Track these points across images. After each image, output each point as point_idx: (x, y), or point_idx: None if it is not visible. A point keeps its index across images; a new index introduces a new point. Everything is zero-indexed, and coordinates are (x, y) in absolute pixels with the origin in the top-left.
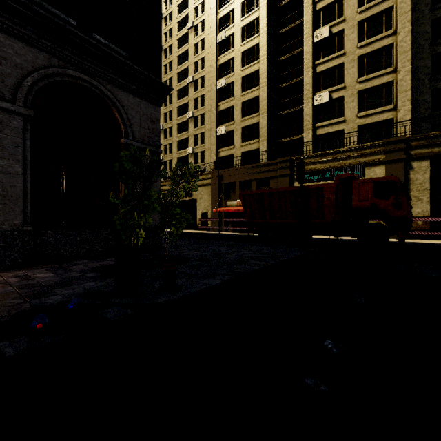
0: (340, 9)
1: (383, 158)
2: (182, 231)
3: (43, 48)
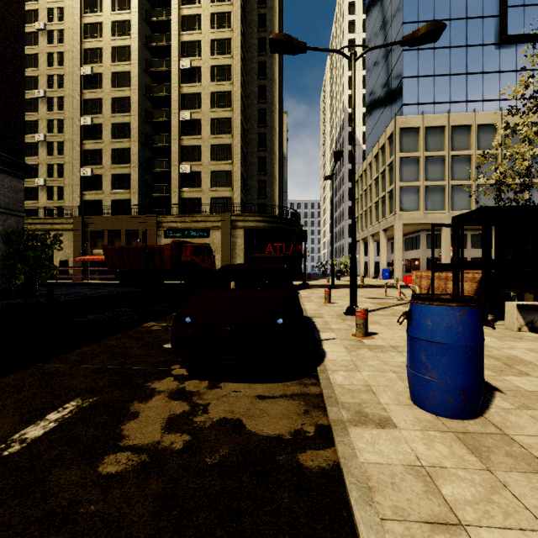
0: (199, 102)
1: (220, 226)
2: None
3: None
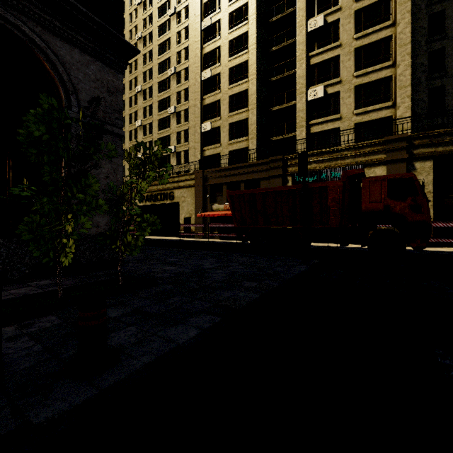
0: None
1: (384, 158)
2: (161, 239)
3: None
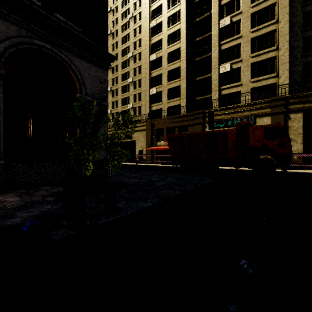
0: (238, 4)
1: (269, 111)
2: (124, 164)
3: (13, 22)
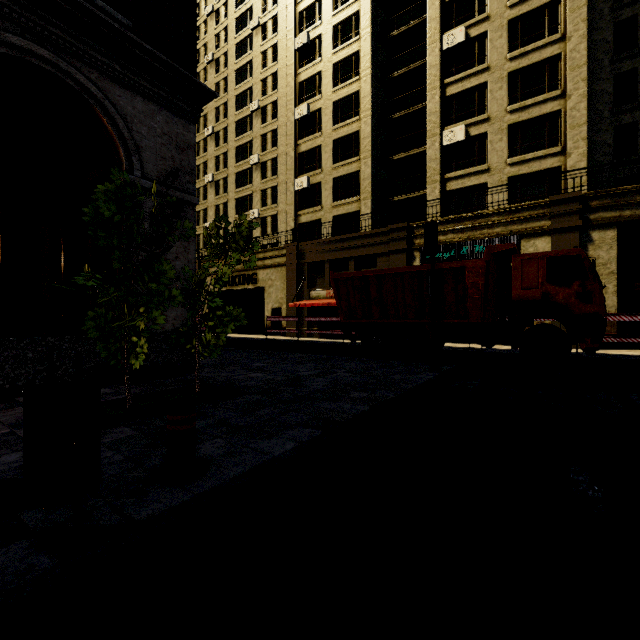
0: (481, 1)
1: (548, 226)
2: (241, 337)
3: None
